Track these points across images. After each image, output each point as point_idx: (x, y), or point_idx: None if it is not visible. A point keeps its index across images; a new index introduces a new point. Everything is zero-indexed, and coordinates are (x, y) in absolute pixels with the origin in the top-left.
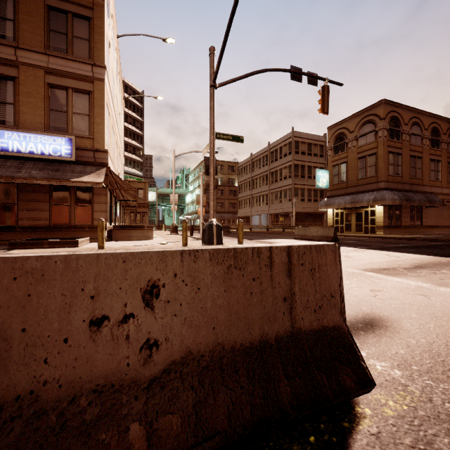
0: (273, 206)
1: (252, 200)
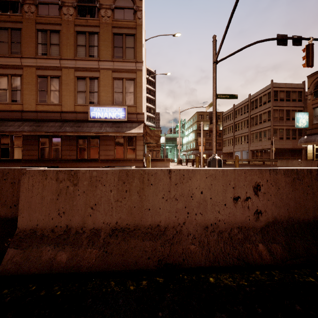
0: (253, 144)
1: (235, 139)
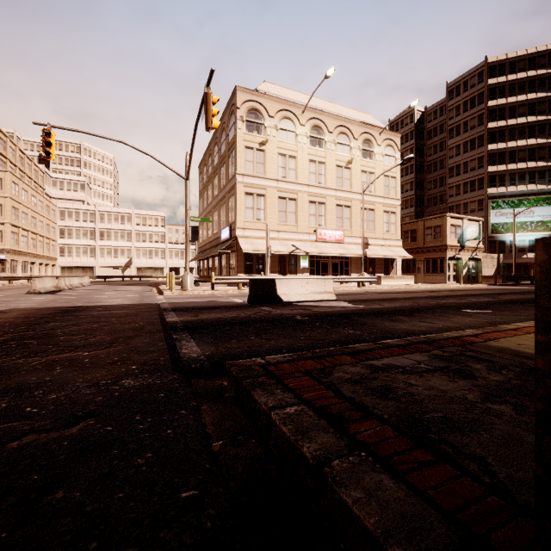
0: None
1: None
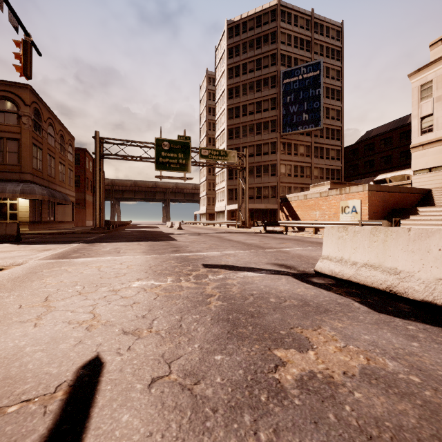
0: None
1: None
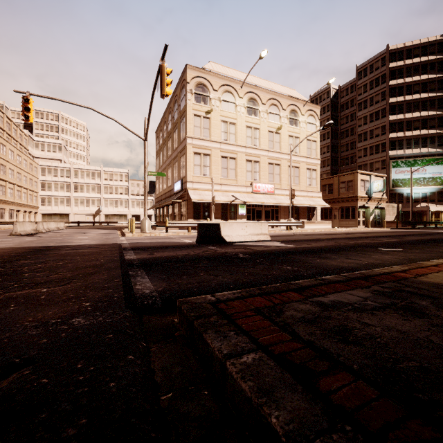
0: None
1: None
